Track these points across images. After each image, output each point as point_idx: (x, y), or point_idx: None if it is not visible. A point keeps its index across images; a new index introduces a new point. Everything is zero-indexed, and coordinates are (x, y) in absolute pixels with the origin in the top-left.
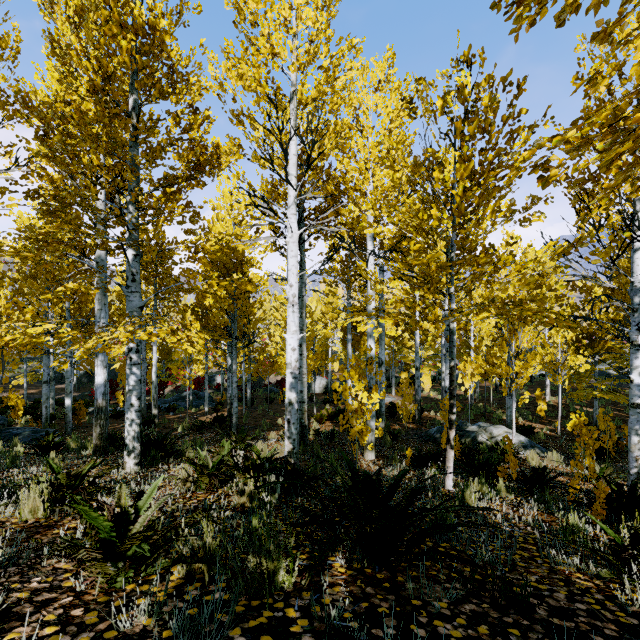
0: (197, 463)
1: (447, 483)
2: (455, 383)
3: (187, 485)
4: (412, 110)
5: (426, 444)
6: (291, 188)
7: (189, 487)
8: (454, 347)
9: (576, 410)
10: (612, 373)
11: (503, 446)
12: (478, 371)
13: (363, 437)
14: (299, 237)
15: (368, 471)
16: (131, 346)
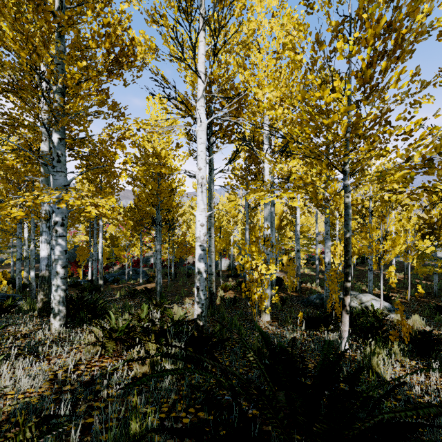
0: (104, 327)
1: (343, 345)
2: (350, 253)
3: (96, 348)
4: (309, 5)
5: (308, 308)
6: (200, 83)
7: (98, 350)
8: (349, 220)
9: (417, 283)
10: (438, 256)
11: (373, 310)
12: None
13: (262, 302)
14: (208, 140)
15: (267, 332)
16: (56, 220)
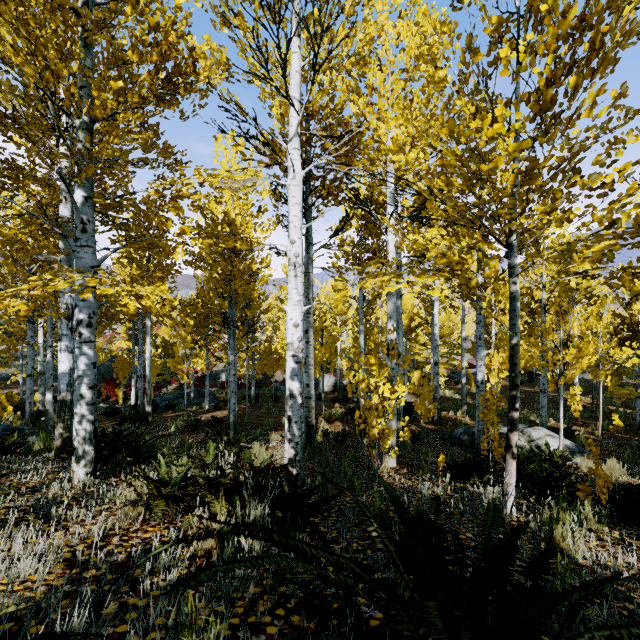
0: (150, 479)
1: (507, 506)
2: (518, 367)
3: (138, 510)
4: None
5: (452, 448)
6: (293, 115)
7: (141, 513)
8: (517, 318)
9: (611, 411)
10: None
11: (548, 452)
12: (506, 366)
13: (385, 440)
14: (305, 201)
15: (392, 484)
16: (81, 318)
